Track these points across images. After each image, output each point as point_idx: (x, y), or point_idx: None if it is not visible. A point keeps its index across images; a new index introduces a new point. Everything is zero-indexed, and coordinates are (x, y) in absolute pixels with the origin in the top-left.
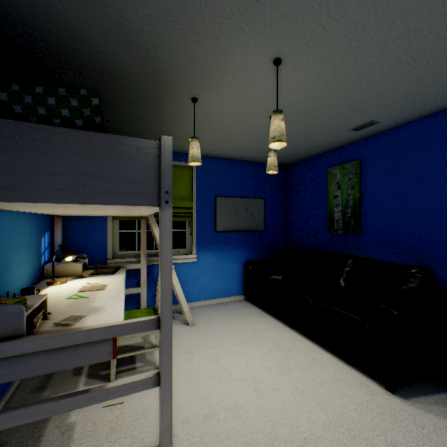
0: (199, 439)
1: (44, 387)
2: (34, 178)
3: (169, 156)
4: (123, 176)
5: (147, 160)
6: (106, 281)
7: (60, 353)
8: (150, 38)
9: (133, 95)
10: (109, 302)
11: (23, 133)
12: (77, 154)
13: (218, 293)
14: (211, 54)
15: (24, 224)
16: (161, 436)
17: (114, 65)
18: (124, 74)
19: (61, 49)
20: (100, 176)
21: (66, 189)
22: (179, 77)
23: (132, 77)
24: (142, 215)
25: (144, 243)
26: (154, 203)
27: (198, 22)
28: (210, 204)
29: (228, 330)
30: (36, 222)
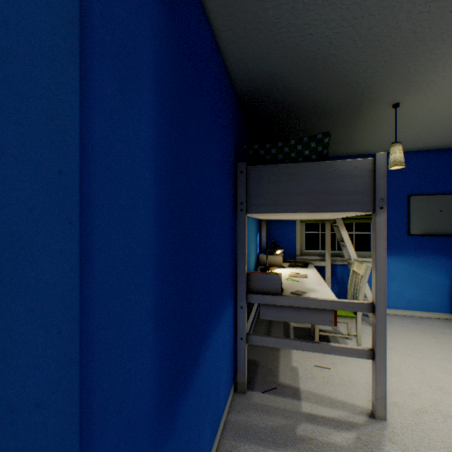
0: (413, 424)
1: None
2: (288, 197)
3: (382, 169)
4: (343, 190)
5: (362, 175)
6: (303, 272)
7: (299, 311)
8: (362, 75)
9: (332, 118)
10: (317, 287)
11: (282, 171)
12: (312, 178)
13: (411, 305)
14: (426, 63)
15: (253, 226)
16: (375, 401)
17: (324, 103)
18: (330, 106)
19: (289, 106)
20: (327, 192)
21: (305, 203)
22: (382, 92)
23: (336, 107)
24: (329, 218)
25: (328, 243)
26: (369, 209)
27: (417, 46)
28: (401, 205)
29: (433, 345)
30: (256, 225)
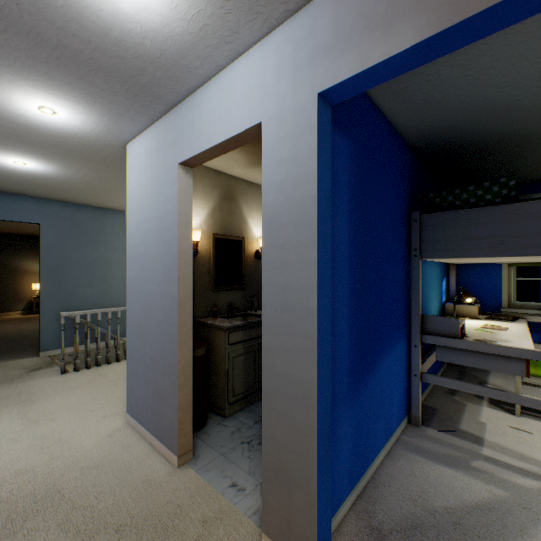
0: None
1: (452, 393)
2: (466, 242)
3: None
4: (535, 232)
5: None
6: (504, 325)
7: (481, 357)
8: None
9: (540, 143)
10: (514, 339)
11: (460, 217)
12: (495, 222)
13: None
14: None
15: (435, 271)
16: None
17: (521, 133)
18: (532, 134)
19: (474, 144)
20: (514, 235)
21: (487, 247)
22: None
23: (540, 133)
24: None
25: None
26: None
27: None
28: None
29: None
30: (439, 269)
